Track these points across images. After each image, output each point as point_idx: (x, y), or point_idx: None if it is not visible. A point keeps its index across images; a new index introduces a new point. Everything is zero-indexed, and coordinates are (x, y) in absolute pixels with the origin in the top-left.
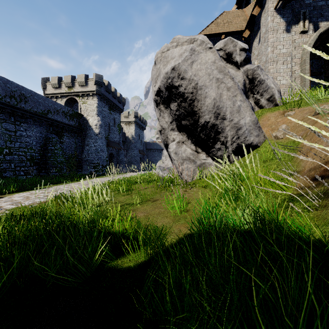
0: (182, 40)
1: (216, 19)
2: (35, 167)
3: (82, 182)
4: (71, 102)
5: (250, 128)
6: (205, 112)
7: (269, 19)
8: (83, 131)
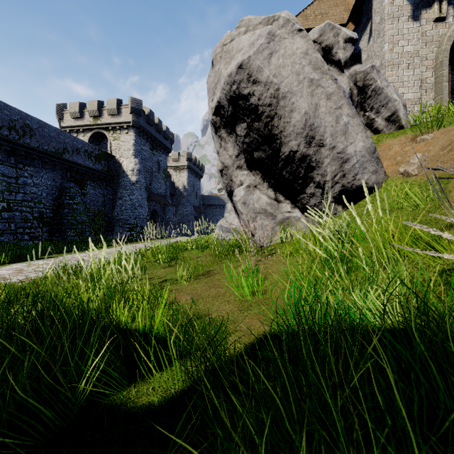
0: (254, 21)
1: (304, 10)
2: (46, 229)
3: (90, 244)
4: (98, 138)
5: (363, 159)
6: (290, 136)
7: (386, 1)
8: (114, 179)
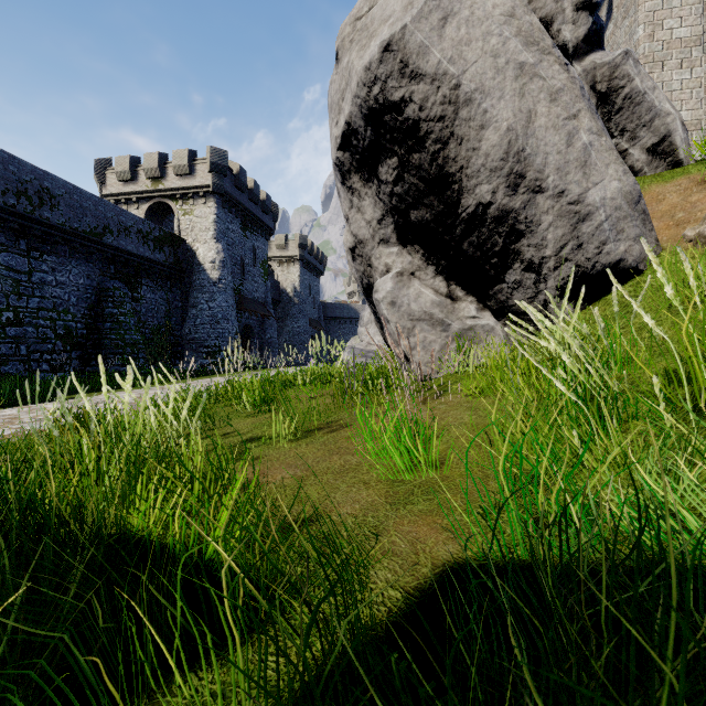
0: None
1: None
2: (76, 354)
3: (101, 369)
4: (160, 211)
5: (618, 214)
6: (479, 176)
7: None
8: (185, 276)
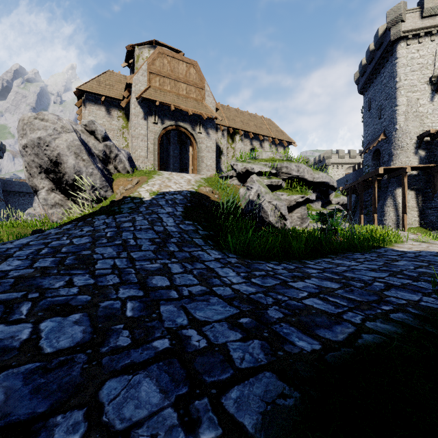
0: (47, 118)
1: (99, 76)
2: None
3: None
4: None
5: (101, 186)
6: (68, 172)
7: (132, 106)
8: None
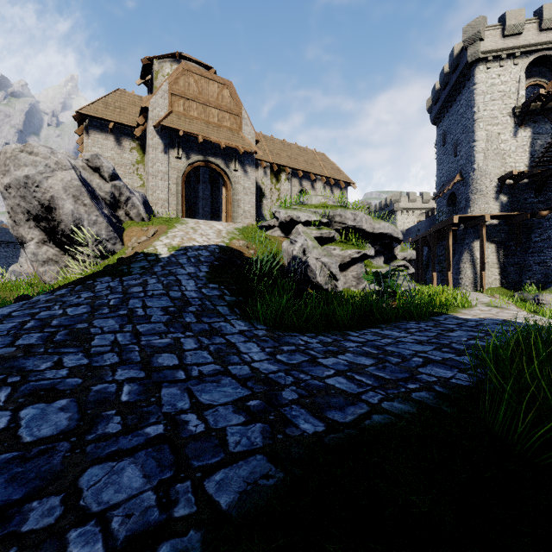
0: (37, 151)
1: (107, 96)
2: None
3: None
4: None
5: (107, 238)
6: (65, 220)
7: (149, 136)
8: None
